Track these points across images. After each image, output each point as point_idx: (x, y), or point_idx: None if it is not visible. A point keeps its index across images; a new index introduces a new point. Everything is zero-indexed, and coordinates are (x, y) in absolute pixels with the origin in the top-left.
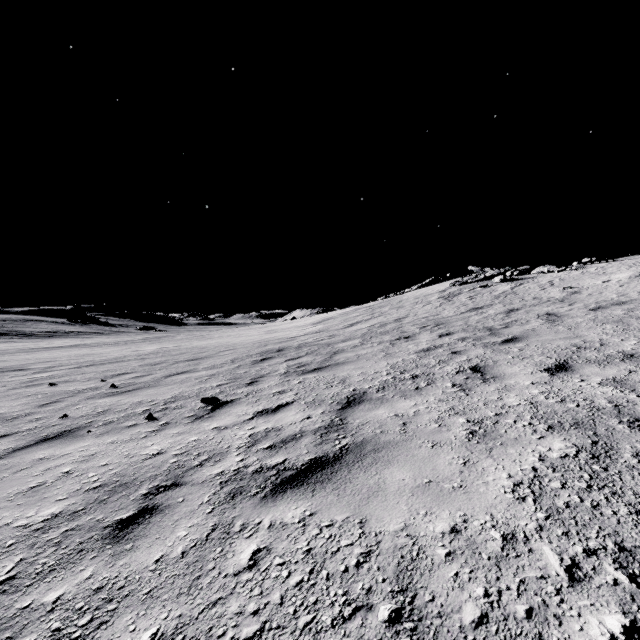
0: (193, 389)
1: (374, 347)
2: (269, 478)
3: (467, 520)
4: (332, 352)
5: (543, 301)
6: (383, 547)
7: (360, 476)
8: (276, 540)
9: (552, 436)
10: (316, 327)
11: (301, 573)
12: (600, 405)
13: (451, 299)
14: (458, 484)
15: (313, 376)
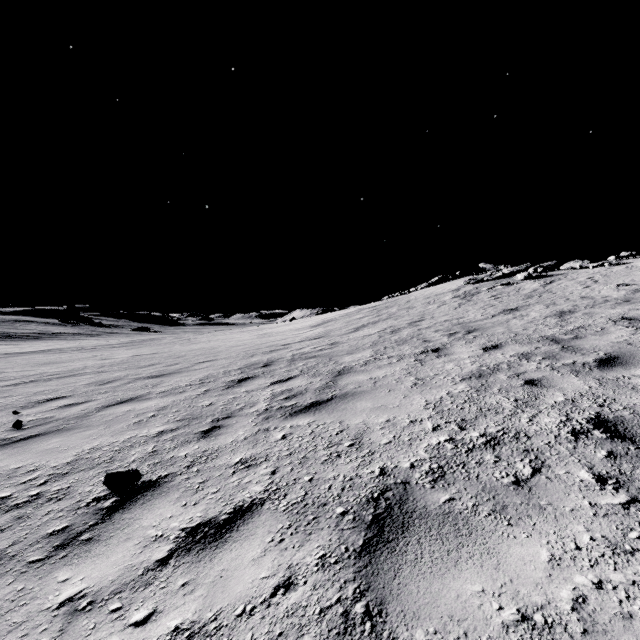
0: (116, 441)
1: (394, 365)
2: None
3: None
4: (335, 371)
5: (599, 301)
6: None
7: None
8: None
9: None
10: (315, 331)
11: None
12: None
13: (470, 299)
14: None
15: (307, 422)
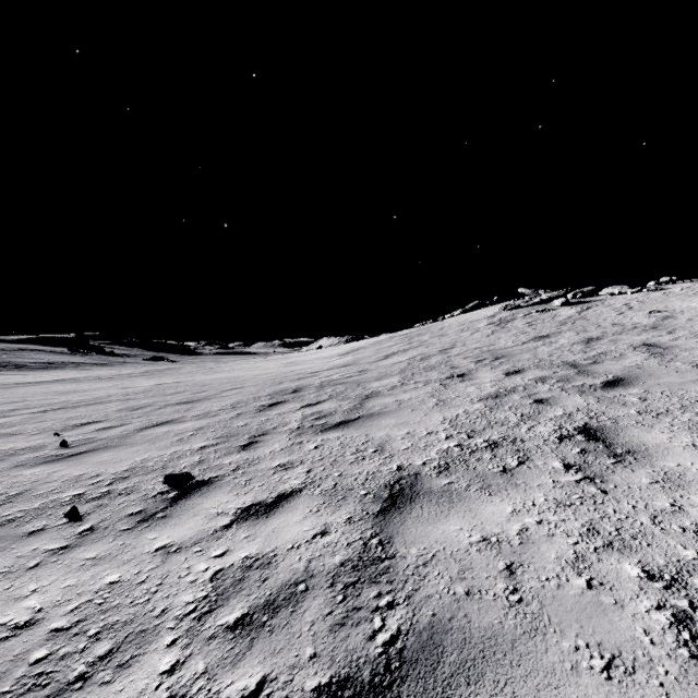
0: (164, 454)
1: (419, 389)
2: None
3: None
4: (363, 395)
5: (628, 328)
6: None
7: None
8: None
9: None
10: (344, 359)
11: None
12: None
13: (504, 326)
14: None
15: (336, 436)
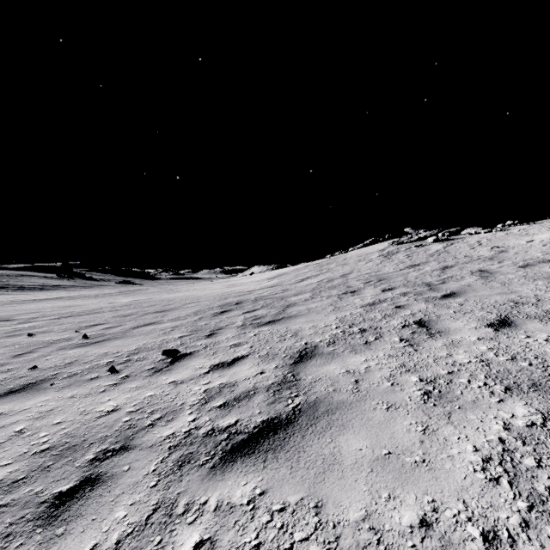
0: (156, 341)
1: (323, 301)
2: (219, 443)
3: (437, 509)
4: (285, 305)
5: (474, 259)
6: (343, 545)
7: (314, 444)
8: (222, 528)
9: (512, 399)
10: (271, 282)
11: None
12: None
13: (390, 257)
14: (420, 458)
15: (267, 329)
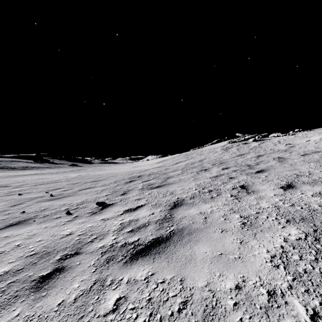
0: (92, 197)
1: (188, 175)
2: (129, 250)
3: (245, 280)
4: (166, 177)
5: (275, 151)
6: (194, 298)
7: (181, 250)
8: (130, 291)
9: (290, 226)
10: (158, 164)
11: (144, 316)
12: (314, 208)
13: (227, 150)
14: (238, 256)
15: (156, 190)
